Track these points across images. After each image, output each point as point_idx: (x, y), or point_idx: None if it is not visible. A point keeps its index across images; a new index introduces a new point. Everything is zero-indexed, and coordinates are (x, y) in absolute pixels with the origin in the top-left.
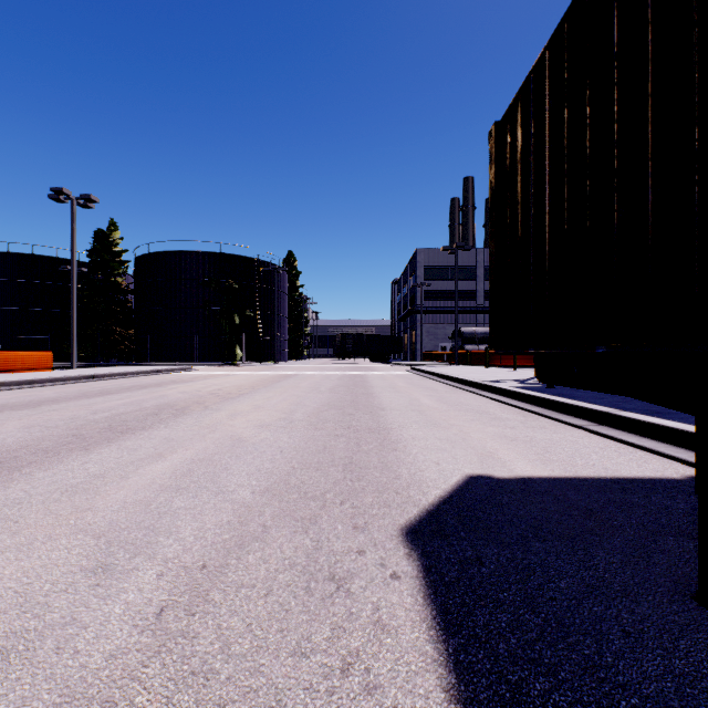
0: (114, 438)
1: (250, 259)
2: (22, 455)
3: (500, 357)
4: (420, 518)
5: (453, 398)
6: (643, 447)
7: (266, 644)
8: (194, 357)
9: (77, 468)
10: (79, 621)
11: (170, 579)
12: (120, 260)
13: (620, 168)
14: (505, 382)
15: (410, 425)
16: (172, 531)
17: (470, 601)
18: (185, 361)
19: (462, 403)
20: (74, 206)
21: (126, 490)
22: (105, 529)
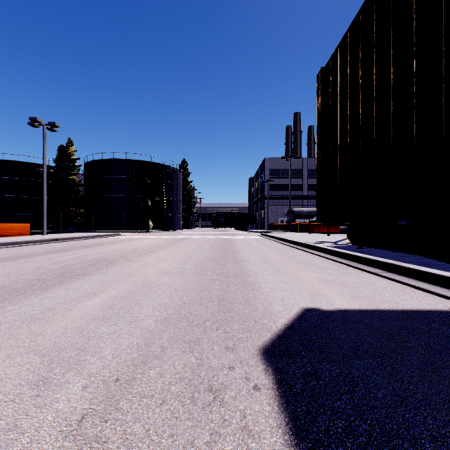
0: (64, 281)
1: (158, 164)
2: (1, 293)
3: (318, 227)
4: (272, 340)
5: (289, 254)
6: (420, 288)
7: (159, 448)
8: (122, 227)
9: (37, 303)
10: (19, 427)
11: (92, 390)
12: (74, 165)
13: (418, 91)
14: (322, 243)
15: (262, 272)
16: (96, 351)
17: (313, 409)
18: (116, 229)
19: (296, 257)
20: (44, 129)
21: (68, 319)
22: (49, 349)
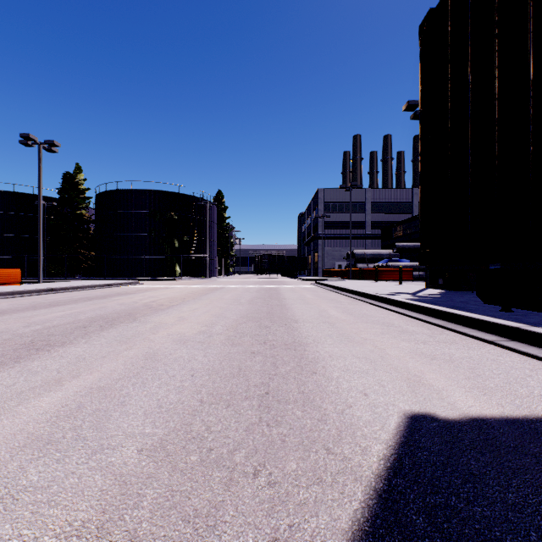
0: (24, 357)
1: (187, 196)
2: None
3: (386, 274)
4: (371, 512)
5: (356, 310)
6: None
7: None
8: (142, 274)
9: None
10: None
11: None
12: (83, 196)
13: None
14: (398, 294)
15: (325, 339)
16: None
17: None
18: (135, 276)
19: (367, 314)
20: (40, 149)
21: None
22: None
